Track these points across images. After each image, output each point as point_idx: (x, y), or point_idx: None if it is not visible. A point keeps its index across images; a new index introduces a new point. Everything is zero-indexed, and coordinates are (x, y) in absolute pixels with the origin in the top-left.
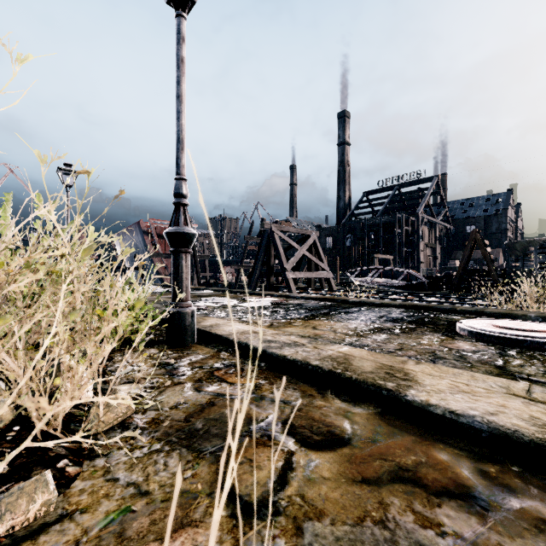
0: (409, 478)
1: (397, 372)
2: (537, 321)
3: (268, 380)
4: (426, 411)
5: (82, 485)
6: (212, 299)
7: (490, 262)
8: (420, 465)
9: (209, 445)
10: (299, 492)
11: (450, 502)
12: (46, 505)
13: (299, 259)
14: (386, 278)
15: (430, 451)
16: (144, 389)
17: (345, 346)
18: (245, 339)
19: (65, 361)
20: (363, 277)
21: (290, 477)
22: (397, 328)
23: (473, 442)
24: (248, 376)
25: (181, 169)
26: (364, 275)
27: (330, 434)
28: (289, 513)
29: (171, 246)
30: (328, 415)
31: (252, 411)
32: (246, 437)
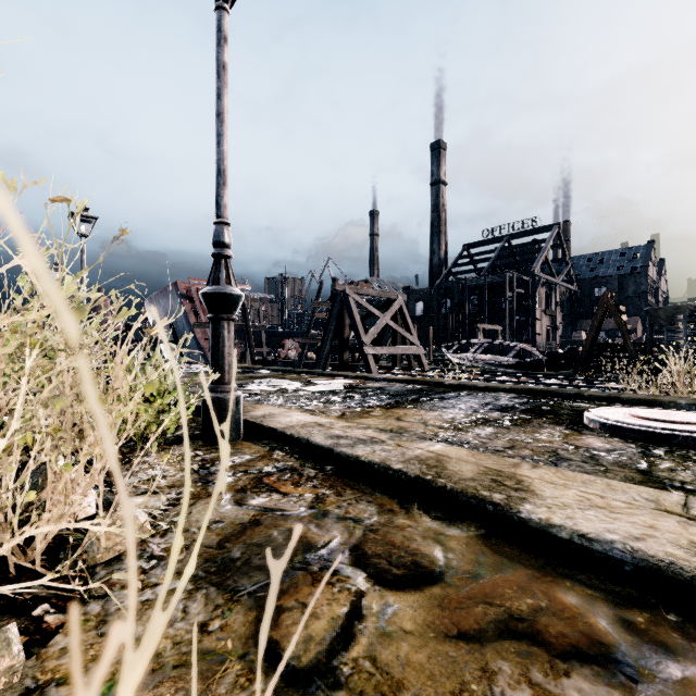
0: (525, 631)
1: (508, 479)
2: (689, 410)
3: (334, 490)
4: (547, 534)
5: (64, 643)
6: (267, 381)
7: (626, 334)
8: (539, 612)
9: (248, 583)
10: (368, 653)
11: (583, 669)
12: (7, 674)
13: (381, 330)
14: (492, 354)
15: (553, 592)
16: (167, 502)
17: (439, 444)
18: (306, 433)
19: (48, 466)
20: (462, 353)
21: (357, 630)
22: (506, 420)
23: (611, 578)
24: (174, 553)
25: (222, 210)
26: (465, 351)
27: (415, 566)
28: (354, 685)
29: (208, 312)
30: (414, 539)
31: (311, 533)
32: (300, 570)
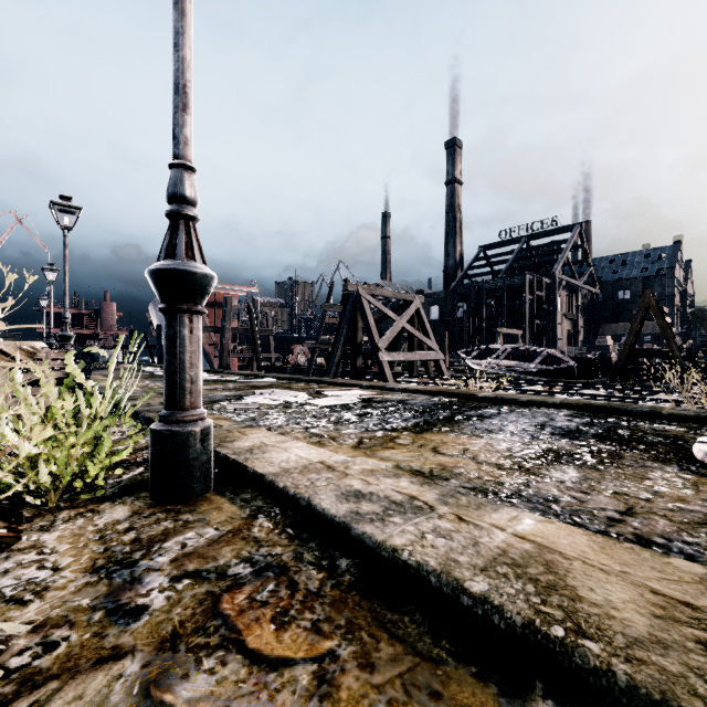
0: None
1: None
2: None
3: (355, 643)
4: None
5: None
6: (269, 392)
7: (671, 338)
8: None
9: None
10: None
11: None
12: None
13: (397, 335)
14: (516, 361)
15: None
16: None
17: (526, 515)
18: (307, 487)
19: None
20: (483, 359)
21: None
22: (585, 453)
23: None
24: None
25: (181, 146)
26: (485, 357)
27: None
28: None
29: (160, 300)
30: None
31: None
32: None
